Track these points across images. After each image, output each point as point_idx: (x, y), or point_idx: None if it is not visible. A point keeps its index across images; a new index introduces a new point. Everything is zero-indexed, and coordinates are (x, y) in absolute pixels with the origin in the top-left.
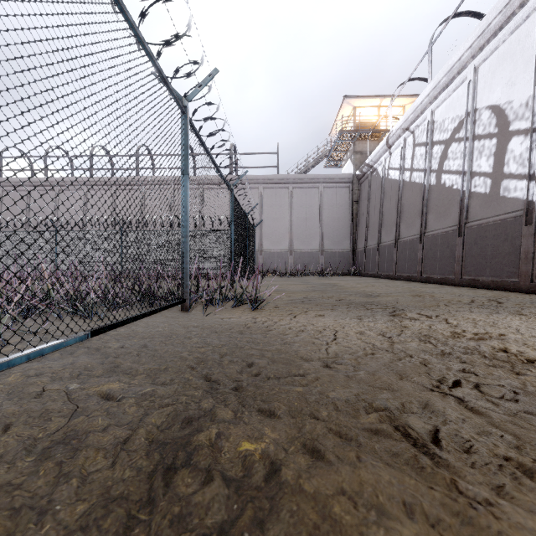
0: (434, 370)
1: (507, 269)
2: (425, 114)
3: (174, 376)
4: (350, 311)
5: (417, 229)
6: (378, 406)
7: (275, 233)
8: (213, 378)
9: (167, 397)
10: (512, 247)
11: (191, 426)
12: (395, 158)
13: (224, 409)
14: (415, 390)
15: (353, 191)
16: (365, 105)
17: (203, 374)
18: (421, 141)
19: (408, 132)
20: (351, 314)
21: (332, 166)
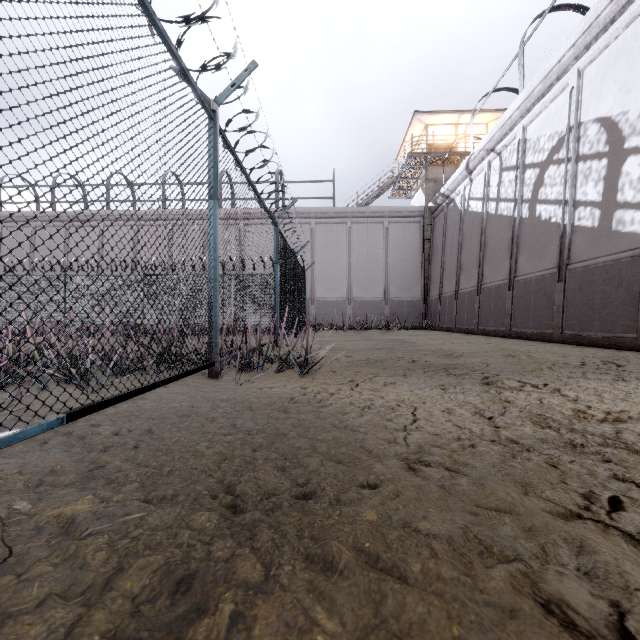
0: (570, 477)
1: (621, 322)
2: (515, 131)
3: (180, 487)
4: (429, 378)
5: (505, 273)
6: (502, 552)
7: (330, 278)
8: (238, 490)
9: (163, 529)
10: (629, 294)
11: (190, 596)
12: (477, 186)
13: (250, 559)
14: (555, 518)
15: (425, 227)
16: (440, 122)
17: (224, 483)
18: (510, 164)
19: (493, 154)
20: (431, 382)
21: (400, 197)
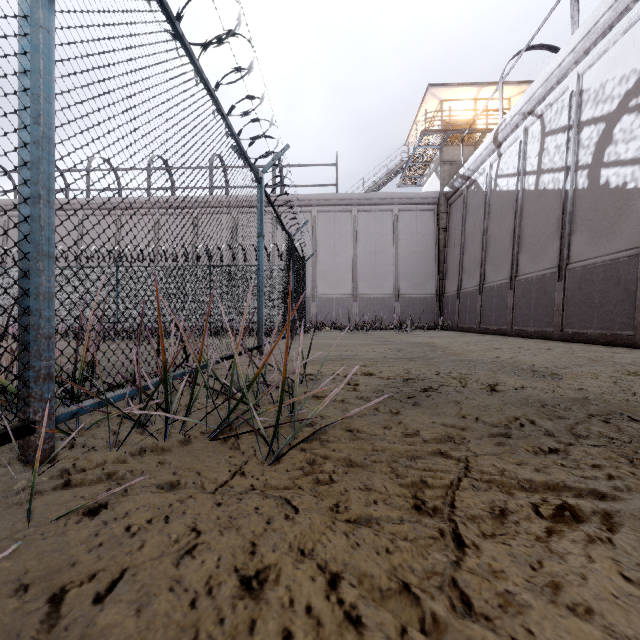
0: None
1: None
2: (566, 82)
3: None
4: (634, 474)
5: (551, 260)
6: None
7: (333, 272)
8: None
9: None
10: None
11: None
12: (508, 160)
13: None
14: None
15: (440, 215)
16: (456, 97)
17: None
18: (557, 125)
19: (532, 118)
20: None
21: (409, 184)
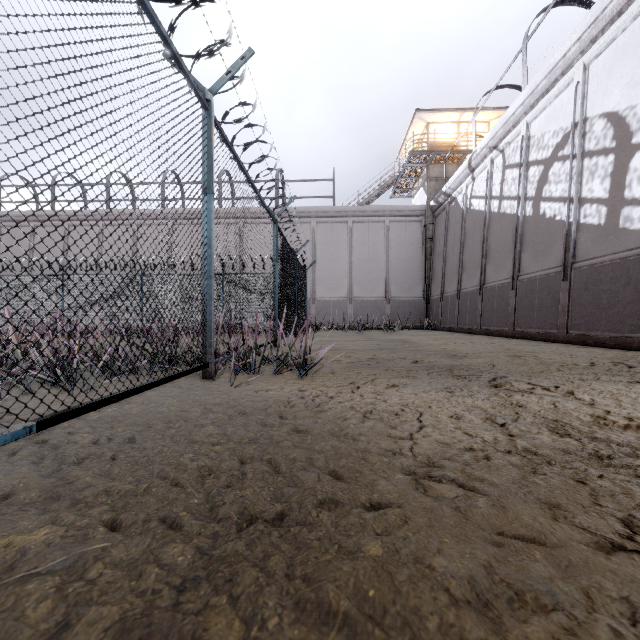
0: (603, 496)
1: (629, 321)
2: (519, 127)
3: (154, 510)
4: (434, 380)
5: (508, 272)
6: (538, 601)
7: (330, 277)
8: (221, 513)
9: (127, 564)
10: (637, 293)
11: None
12: (480, 184)
13: (227, 611)
14: (595, 552)
15: (427, 226)
16: (441, 120)
17: (205, 504)
18: (513, 161)
19: (496, 151)
20: (436, 384)
21: (401, 196)
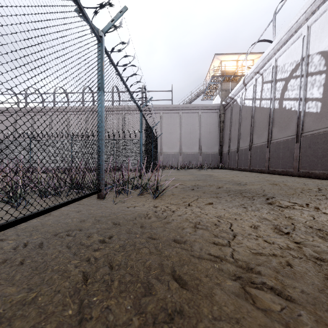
0: None
1: None
2: (271, 61)
3: (30, 326)
4: (232, 199)
5: (265, 138)
6: None
7: (170, 141)
8: None
9: None
10: None
11: None
12: (249, 92)
13: None
14: None
15: (221, 114)
16: (228, 59)
17: (76, 317)
18: (268, 79)
19: (258, 74)
20: (234, 202)
21: (207, 99)
